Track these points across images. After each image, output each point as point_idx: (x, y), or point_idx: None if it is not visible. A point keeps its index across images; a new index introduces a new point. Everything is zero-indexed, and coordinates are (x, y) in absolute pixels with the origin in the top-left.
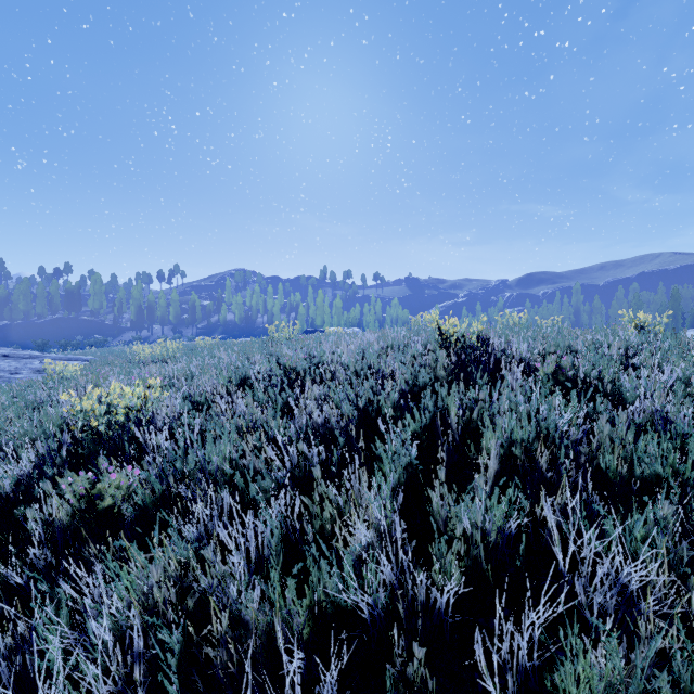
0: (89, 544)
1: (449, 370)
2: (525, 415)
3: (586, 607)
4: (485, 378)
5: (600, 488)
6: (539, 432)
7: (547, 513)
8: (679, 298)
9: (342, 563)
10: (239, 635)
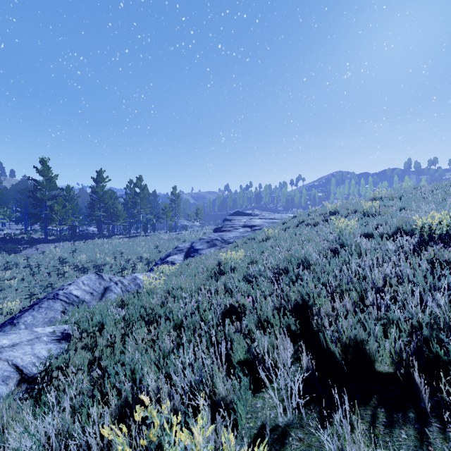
0: None
1: None
2: None
3: None
4: None
5: None
6: None
7: None
8: None
9: None
10: None
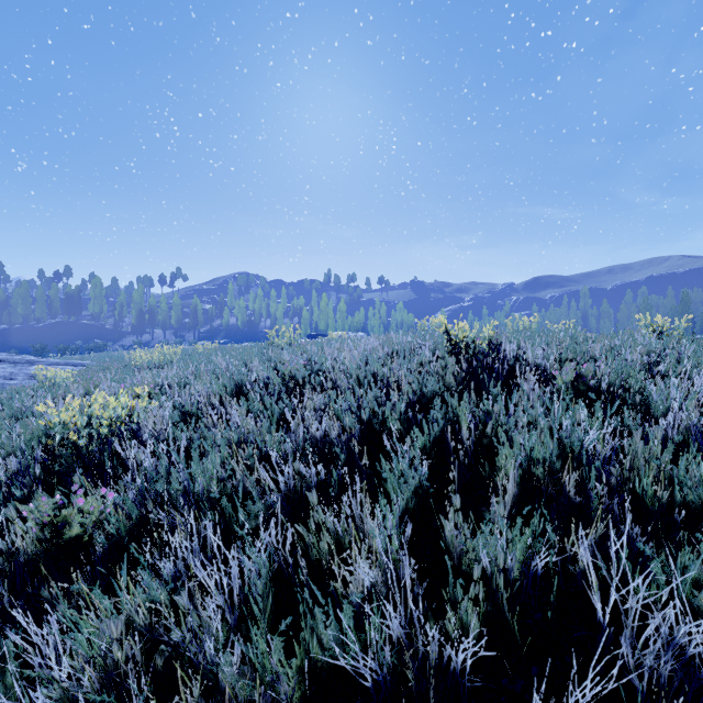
0: (56, 578)
1: (459, 378)
2: (547, 431)
3: (634, 672)
4: (498, 388)
5: (635, 516)
6: (563, 449)
7: (583, 554)
8: (689, 302)
9: (341, 603)
10: (218, 696)
